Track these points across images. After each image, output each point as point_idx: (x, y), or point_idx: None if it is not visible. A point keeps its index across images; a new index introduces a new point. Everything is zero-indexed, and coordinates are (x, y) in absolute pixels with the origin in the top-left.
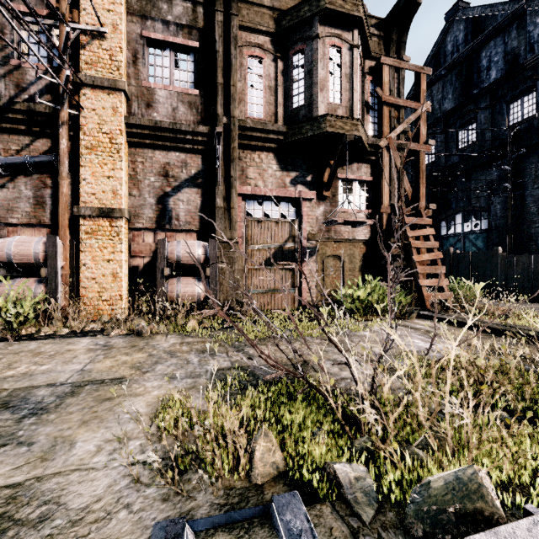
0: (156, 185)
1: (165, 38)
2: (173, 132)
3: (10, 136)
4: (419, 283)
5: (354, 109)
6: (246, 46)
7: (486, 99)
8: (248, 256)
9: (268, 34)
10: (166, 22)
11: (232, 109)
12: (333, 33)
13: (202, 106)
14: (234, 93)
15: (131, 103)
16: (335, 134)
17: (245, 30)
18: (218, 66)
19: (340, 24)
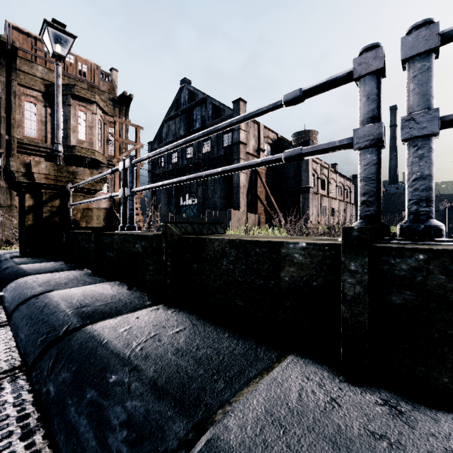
0: None
1: None
2: None
3: None
4: None
5: (94, 144)
6: (24, 95)
7: None
8: None
9: (40, 91)
10: None
11: (13, 132)
12: (81, 104)
13: None
14: (14, 123)
15: None
16: (82, 156)
17: (23, 86)
18: (1, 106)
19: (85, 101)
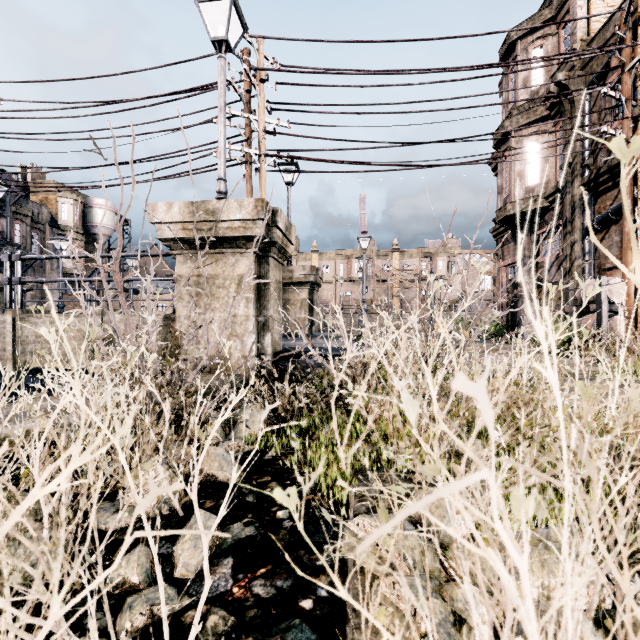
0: None
1: None
2: None
3: (606, 195)
4: None
5: None
6: None
7: None
8: None
9: None
10: None
11: None
12: None
13: None
14: None
15: None
16: None
17: None
18: None
19: None
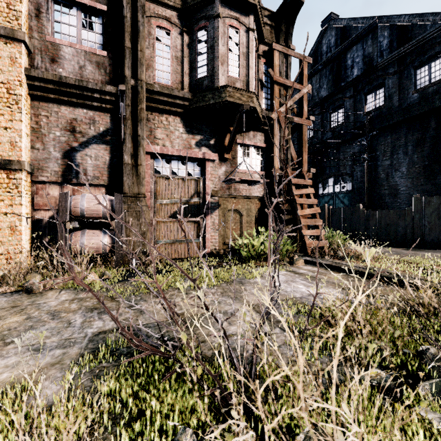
0: (62, 140)
1: None
2: (80, 89)
3: None
4: (303, 233)
5: (250, 84)
6: (154, 17)
7: (350, 91)
8: (157, 210)
9: (175, 9)
10: None
11: (140, 72)
12: (232, 15)
13: (110, 67)
14: (142, 57)
15: (34, 56)
16: (234, 103)
17: (153, 2)
18: (126, 30)
19: (238, 9)
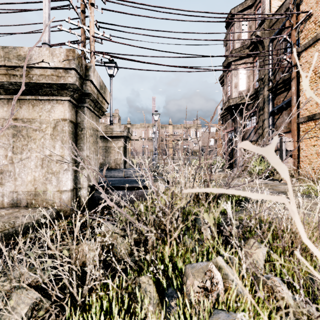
0: None
1: None
2: None
3: (280, 95)
4: None
5: None
6: None
7: None
8: None
9: None
10: None
11: None
12: None
13: None
14: None
15: None
16: None
17: None
18: None
19: None
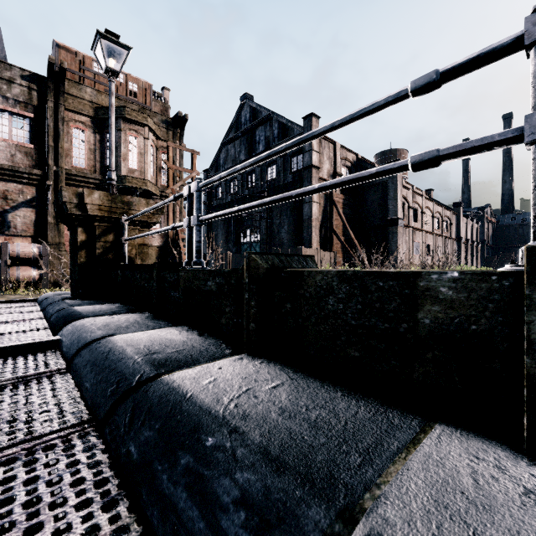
0: None
1: (5, 108)
2: (12, 171)
3: None
4: None
5: (146, 173)
6: (72, 121)
7: None
8: None
9: (89, 116)
10: (6, 96)
11: (61, 162)
12: (131, 129)
13: (36, 156)
14: (62, 152)
15: None
16: (132, 186)
17: (71, 112)
18: (49, 134)
19: (137, 124)
